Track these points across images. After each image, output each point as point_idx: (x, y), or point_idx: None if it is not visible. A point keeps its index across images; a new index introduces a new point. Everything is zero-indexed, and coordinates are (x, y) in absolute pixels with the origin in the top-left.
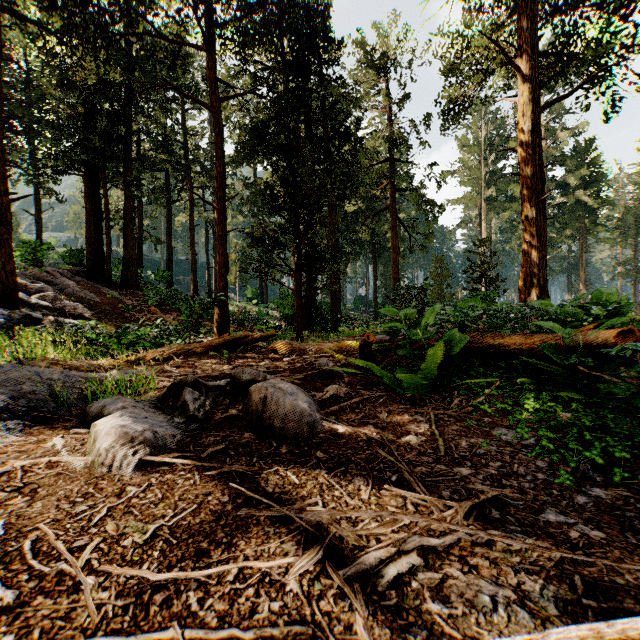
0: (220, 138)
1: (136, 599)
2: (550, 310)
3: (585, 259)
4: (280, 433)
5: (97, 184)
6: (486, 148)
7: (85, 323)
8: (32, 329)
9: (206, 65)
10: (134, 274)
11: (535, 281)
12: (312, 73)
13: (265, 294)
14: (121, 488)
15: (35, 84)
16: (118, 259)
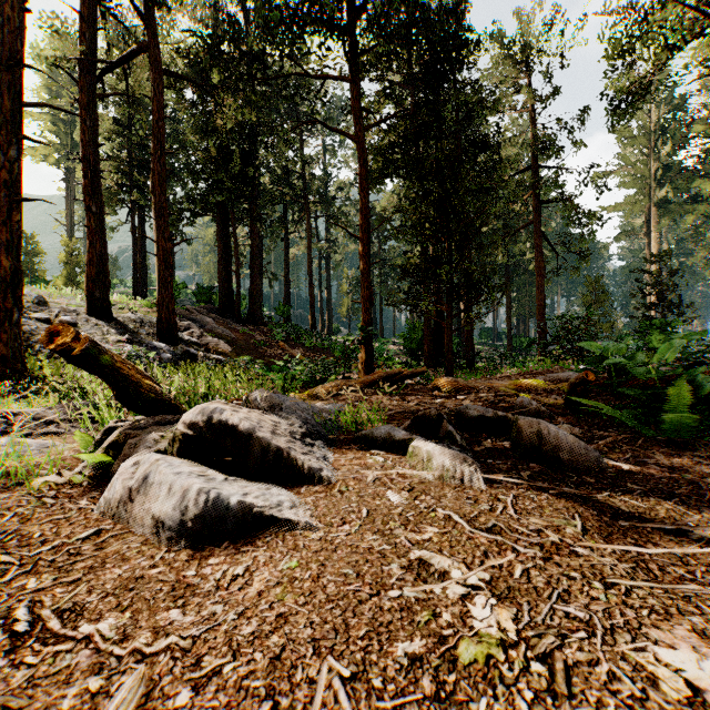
0: (365, 168)
1: (636, 565)
2: None
3: None
4: (570, 465)
5: (227, 223)
6: (656, 137)
7: (244, 359)
8: (204, 364)
9: (351, 95)
10: (259, 310)
11: None
12: (445, 82)
13: (380, 327)
14: (492, 496)
15: (170, 133)
16: (242, 295)
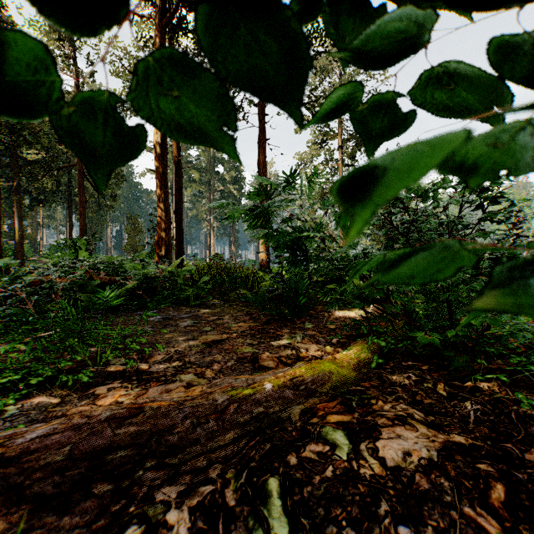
0: None
1: None
2: (92, 262)
3: (235, 229)
4: None
5: None
6: None
7: None
8: None
9: None
10: None
11: (164, 242)
12: None
13: None
14: None
15: None
16: None
